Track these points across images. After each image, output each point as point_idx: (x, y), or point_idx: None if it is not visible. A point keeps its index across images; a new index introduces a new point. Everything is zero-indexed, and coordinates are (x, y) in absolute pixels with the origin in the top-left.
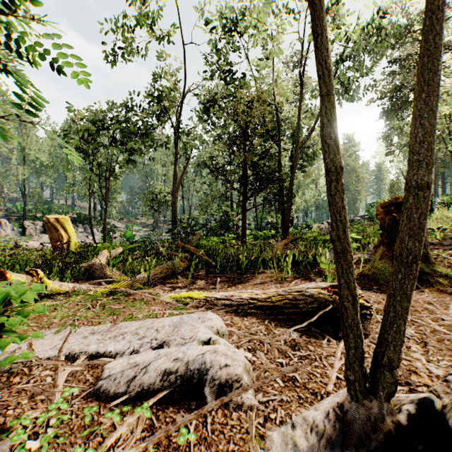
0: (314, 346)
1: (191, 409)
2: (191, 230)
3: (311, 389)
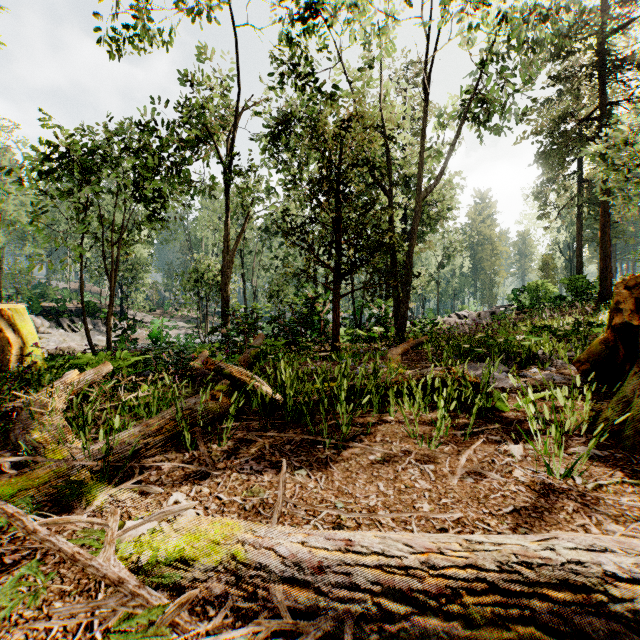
0: None
1: None
2: (251, 328)
3: None
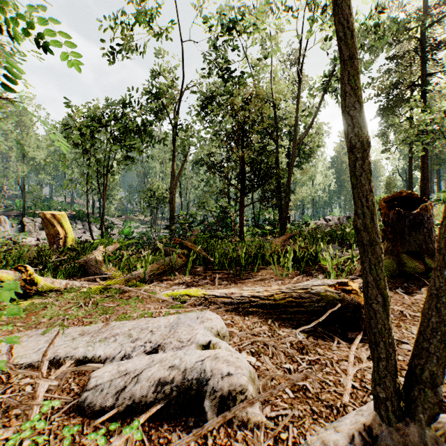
0: (323, 349)
1: (189, 427)
2: (189, 226)
3: (325, 401)
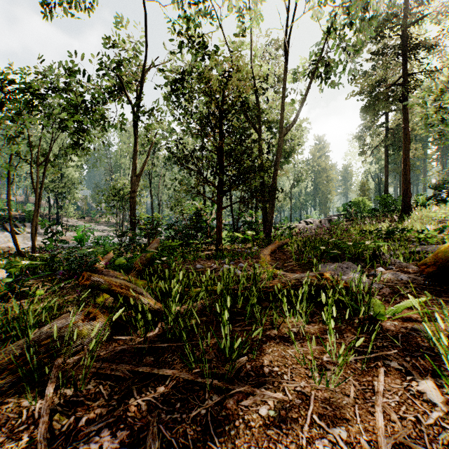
0: None
1: None
2: (152, 233)
3: None
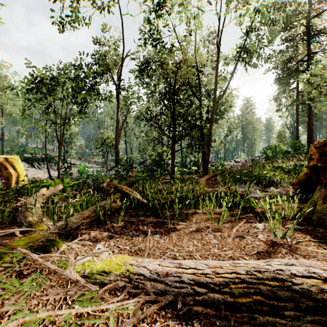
0: None
1: None
2: (130, 168)
3: None
